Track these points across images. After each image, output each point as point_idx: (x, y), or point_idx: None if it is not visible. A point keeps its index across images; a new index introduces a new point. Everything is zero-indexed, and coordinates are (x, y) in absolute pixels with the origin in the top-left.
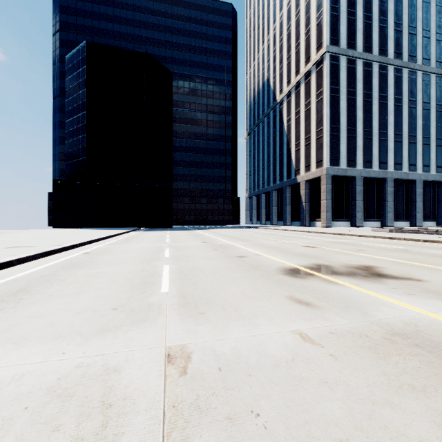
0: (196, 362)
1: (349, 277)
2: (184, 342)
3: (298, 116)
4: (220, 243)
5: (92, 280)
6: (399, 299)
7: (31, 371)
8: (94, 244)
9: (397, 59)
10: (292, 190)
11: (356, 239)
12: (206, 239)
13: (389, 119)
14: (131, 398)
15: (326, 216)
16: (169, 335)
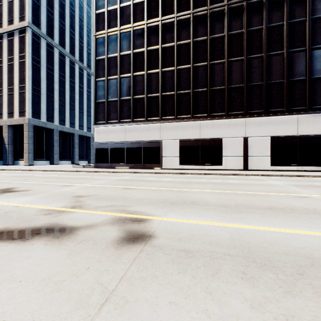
0: None
1: None
2: None
3: (1, 65)
4: None
5: None
6: None
7: None
8: None
9: (81, 62)
10: None
11: (36, 173)
12: None
13: (76, 97)
14: None
15: (28, 157)
16: None
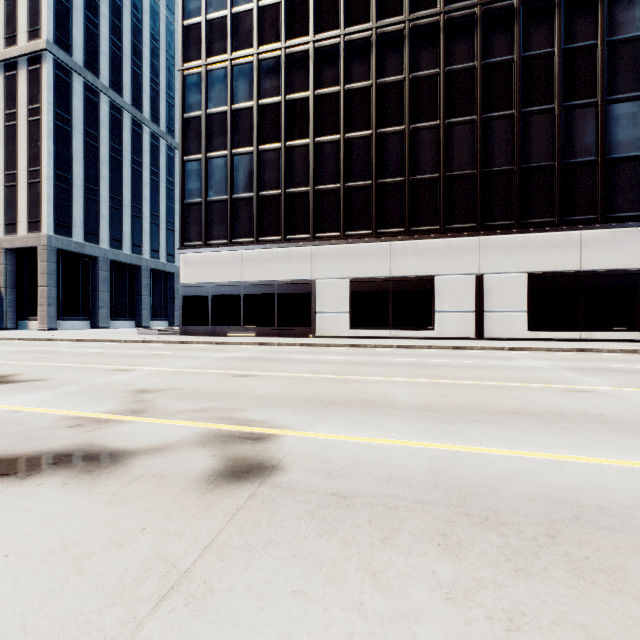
0: None
1: None
2: None
3: None
4: None
5: None
6: None
7: None
8: None
9: (154, 123)
10: None
11: (62, 346)
12: None
13: (144, 193)
14: None
15: (47, 312)
16: None
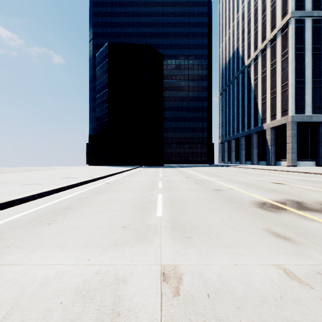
0: (187, 284)
1: None
2: (176, 263)
3: (264, 75)
4: (199, 178)
5: (109, 203)
6: None
7: (67, 271)
8: (112, 177)
9: None
10: (259, 136)
11: None
12: (188, 175)
13: None
14: (134, 310)
15: (291, 157)
16: (163, 254)
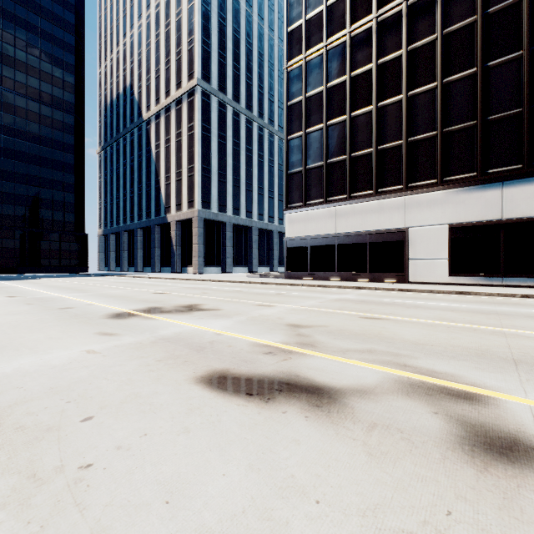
0: None
1: (168, 314)
2: None
3: (169, 145)
4: (41, 296)
5: None
6: (189, 322)
7: None
8: None
9: (260, 119)
10: (162, 230)
11: (212, 285)
12: (17, 293)
13: (254, 172)
14: None
15: (198, 262)
16: None
